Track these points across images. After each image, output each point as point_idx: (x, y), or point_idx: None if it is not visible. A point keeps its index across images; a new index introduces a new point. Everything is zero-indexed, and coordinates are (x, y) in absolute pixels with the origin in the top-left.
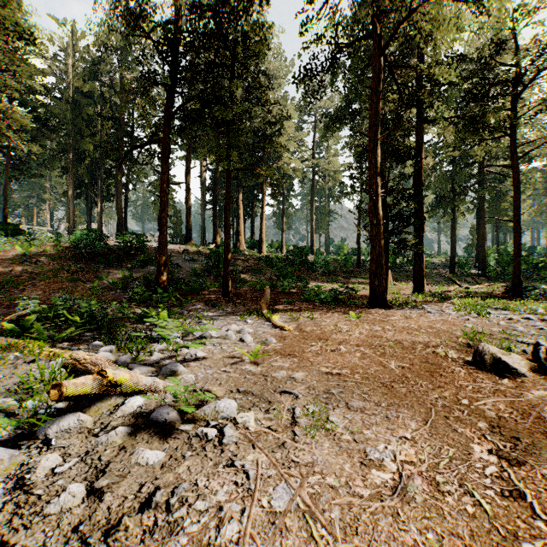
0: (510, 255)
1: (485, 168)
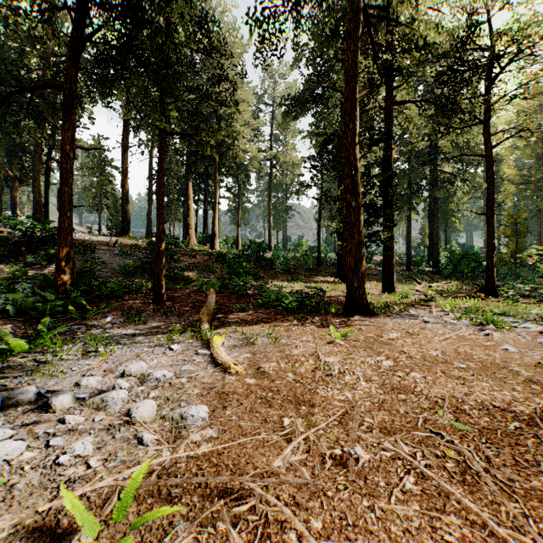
0: (461, 253)
1: (439, 168)
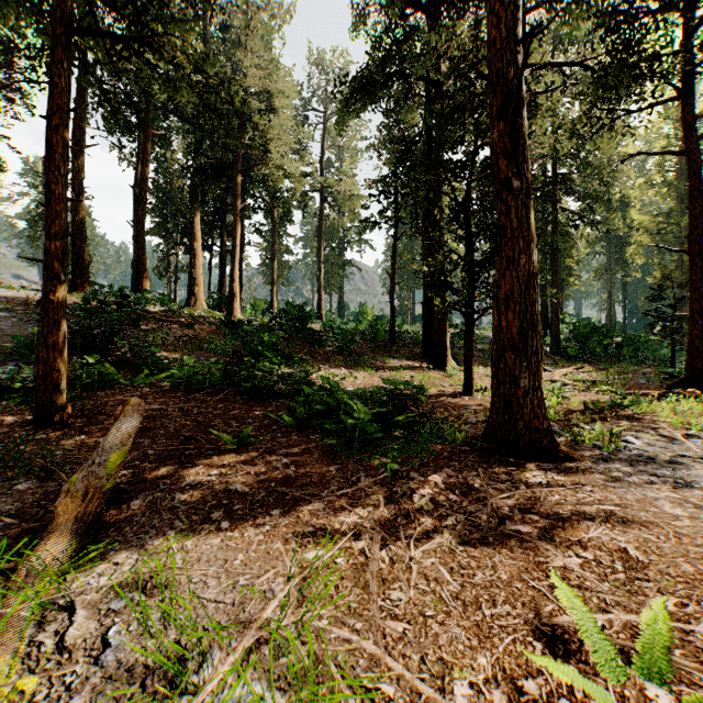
0: (589, 325)
1: (559, 205)
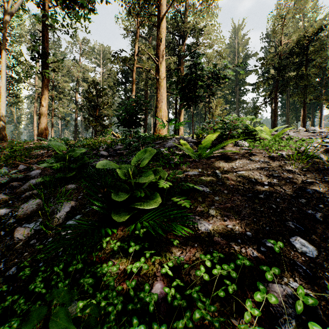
0: None
1: None
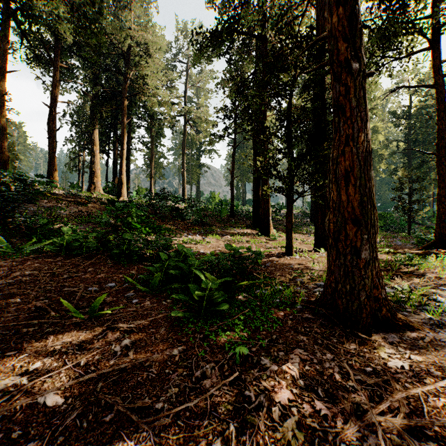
0: None
1: None
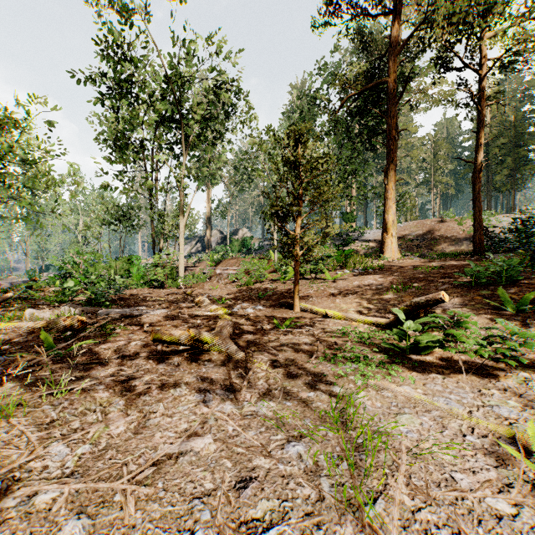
0: None
1: None
